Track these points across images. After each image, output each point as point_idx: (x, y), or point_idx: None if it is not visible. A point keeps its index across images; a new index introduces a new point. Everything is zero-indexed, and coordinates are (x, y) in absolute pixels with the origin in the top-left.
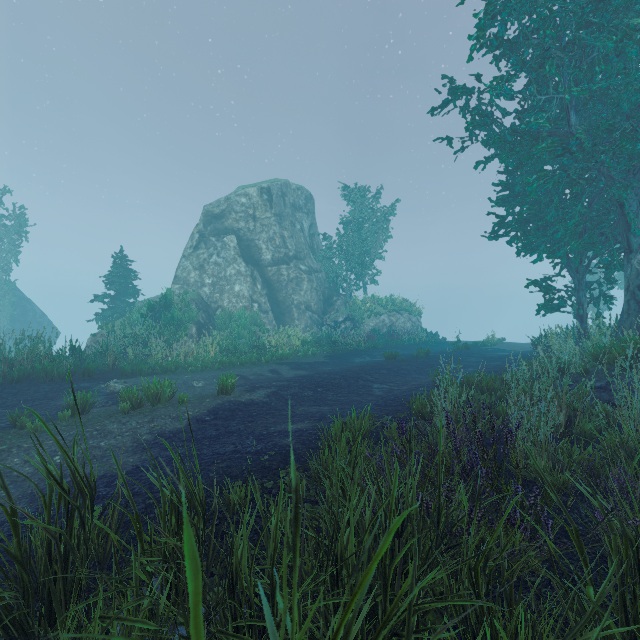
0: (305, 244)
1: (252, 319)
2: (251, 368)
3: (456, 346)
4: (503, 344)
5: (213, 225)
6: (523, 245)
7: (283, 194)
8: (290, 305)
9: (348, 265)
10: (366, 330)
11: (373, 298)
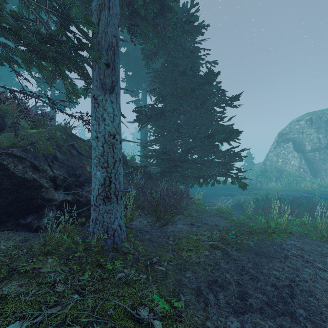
0: None
1: (298, 175)
2: (292, 192)
3: None
4: None
5: (282, 138)
6: None
7: (319, 118)
8: (321, 169)
9: None
10: None
11: None
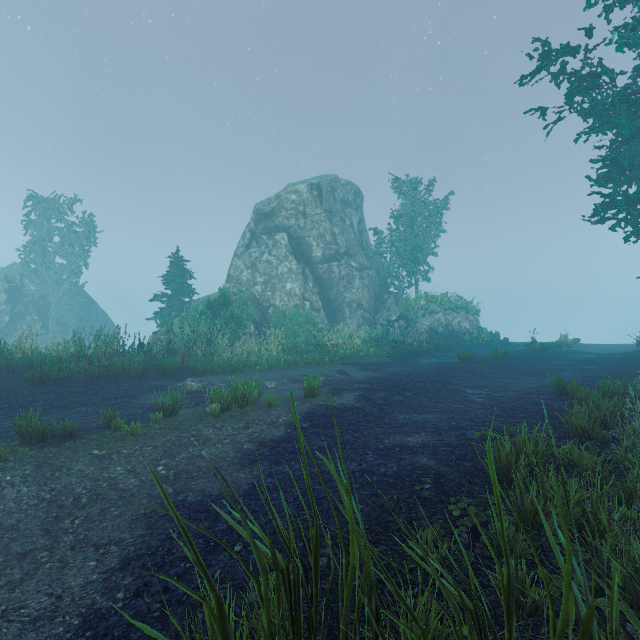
0: (355, 240)
1: (306, 317)
2: (317, 368)
3: (532, 347)
4: (578, 345)
5: (264, 223)
6: (634, 229)
7: (333, 190)
8: (341, 303)
9: (400, 261)
10: (420, 329)
11: (426, 296)
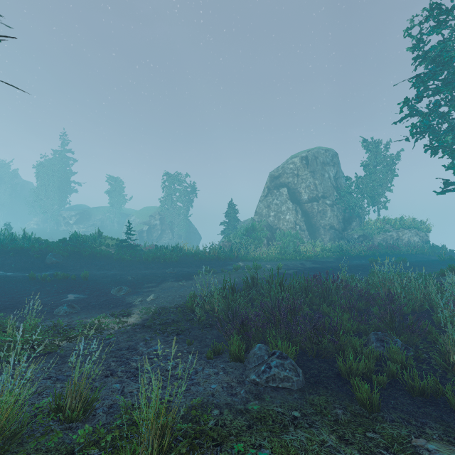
0: (330, 187)
1: (295, 235)
2: (291, 261)
3: (438, 257)
4: None
5: (274, 182)
6: None
7: (315, 158)
8: (319, 226)
9: (362, 197)
10: (375, 242)
11: (384, 219)
